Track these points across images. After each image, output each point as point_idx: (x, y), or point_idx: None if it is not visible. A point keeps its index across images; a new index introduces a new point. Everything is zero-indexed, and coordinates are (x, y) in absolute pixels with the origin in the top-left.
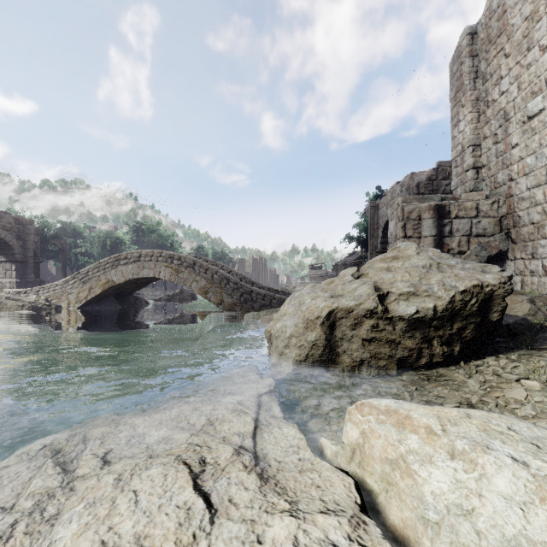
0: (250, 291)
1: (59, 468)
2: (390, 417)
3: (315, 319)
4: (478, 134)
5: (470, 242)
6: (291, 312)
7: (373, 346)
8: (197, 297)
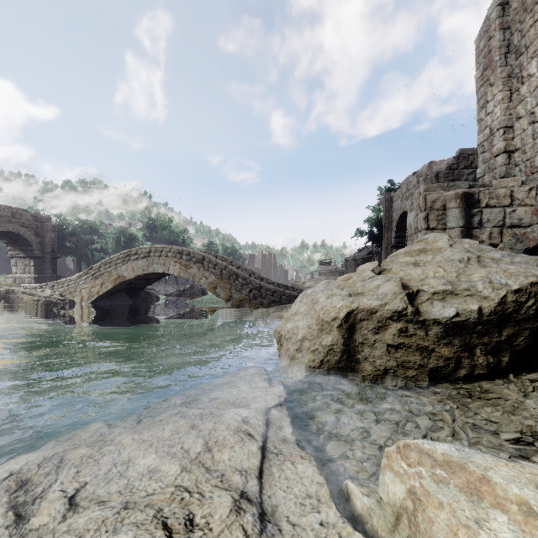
0: (259, 287)
1: (11, 517)
2: (453, 475)
3: (332, 320)
4: (510, 115)
5: (503, 233)
6: (303, 311)
7: (401, 353)
8: (208, 292)
